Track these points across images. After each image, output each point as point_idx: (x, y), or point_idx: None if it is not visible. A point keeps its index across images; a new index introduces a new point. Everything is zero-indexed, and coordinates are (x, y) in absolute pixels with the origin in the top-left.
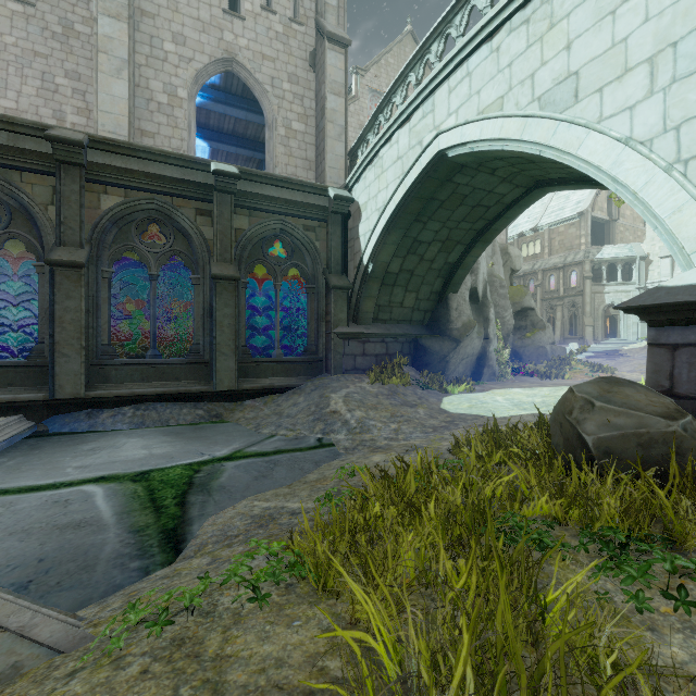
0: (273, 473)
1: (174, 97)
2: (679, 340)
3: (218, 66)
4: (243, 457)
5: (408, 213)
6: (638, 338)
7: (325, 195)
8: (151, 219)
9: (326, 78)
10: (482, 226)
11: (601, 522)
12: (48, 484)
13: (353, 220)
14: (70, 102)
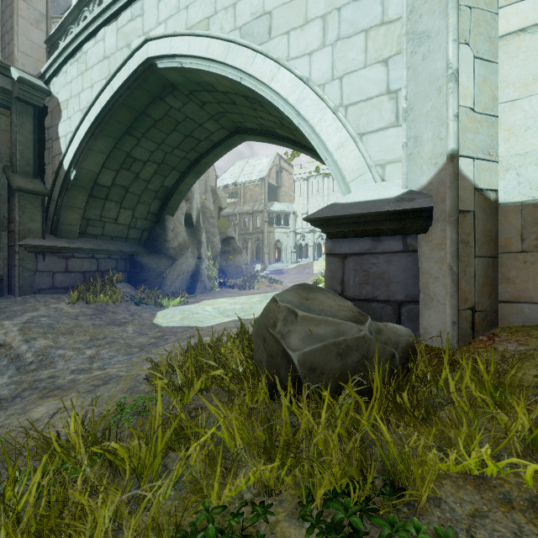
0: None
1: None
2: (347, 251)
3: None
4: None
5: (117, 121)
6: (292, 262)
7: (6, 74)
8: None
9: None
10: (194, 158)
11: (325, 486)
12: None
13: (52, 117)
14: None
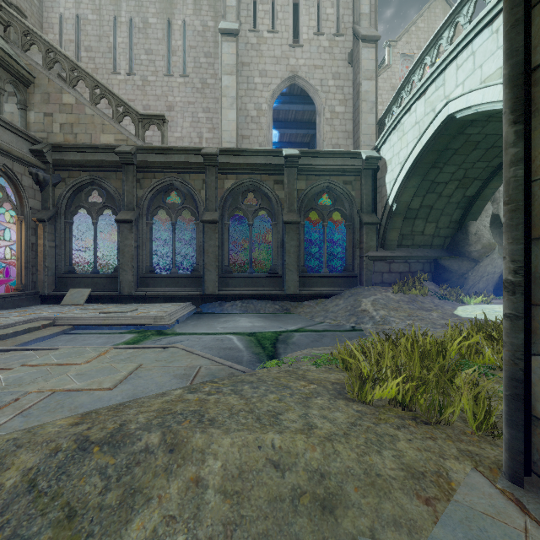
0: (322, 340)
1: (260, 110)
2: None
3: (285, 83)
4: (304, 331)
5: (424, 163)
6: None
7: (359, 157)
8: (249, 190)
9: (360, 70)
10: (499, 163)
11: None
12: (211, 333)
13: (381, 172)
14: (205, 126)
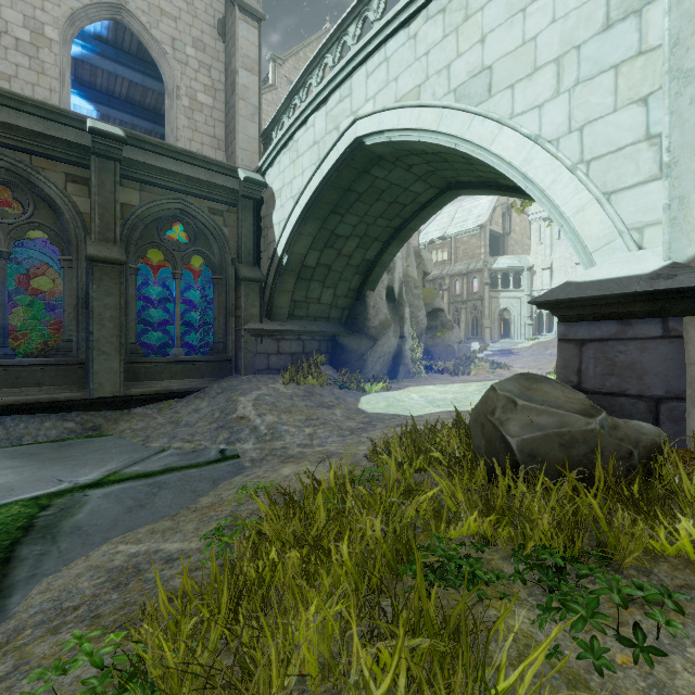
0: (155, 500)
1: (40, 35)
2: (586, 336)
3: (102, 11)
4: (117, 481)
5: (325, 203)
6: (526, 339)
7: (235, 176)
8: None
9: (237, 51)
10: (398, 224)
11: (535, 540)
12: None
13: (267, 207)
14: None
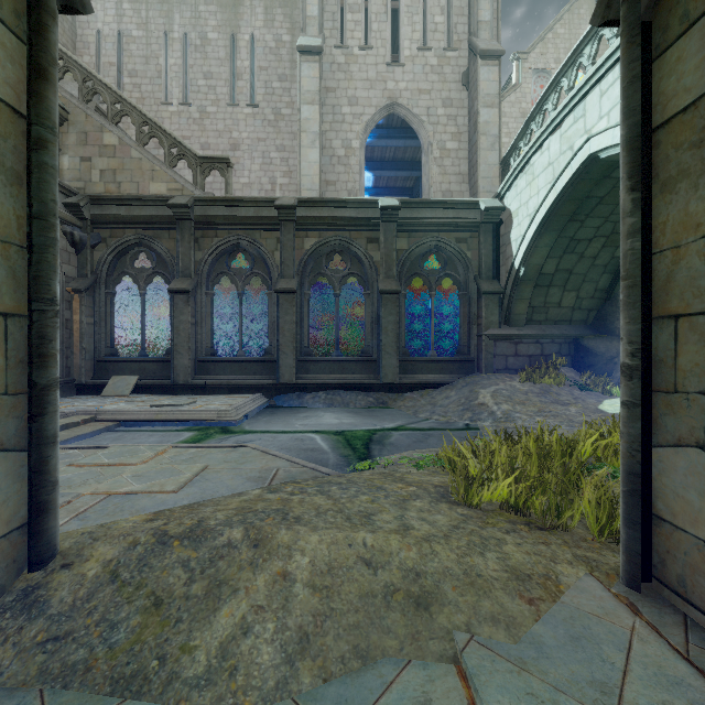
0: (427, 440)
1: (349, 149)
2: None
3: (382, 113)
4: (404, 429)
5: (560, 216)
6: None
7: (476, 208)
8: (335, 251)
9: (479, 95)
10: None
11: None
12: (289, 431)
13: (505, 226)
14: (279, 169)
